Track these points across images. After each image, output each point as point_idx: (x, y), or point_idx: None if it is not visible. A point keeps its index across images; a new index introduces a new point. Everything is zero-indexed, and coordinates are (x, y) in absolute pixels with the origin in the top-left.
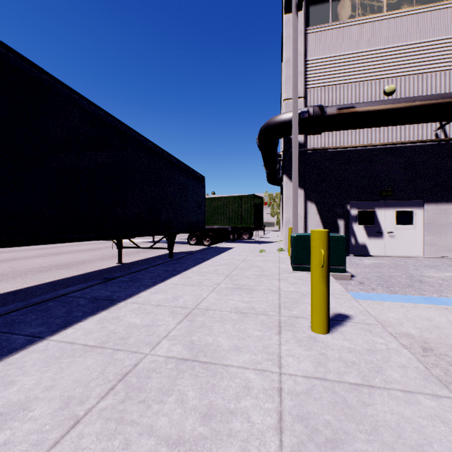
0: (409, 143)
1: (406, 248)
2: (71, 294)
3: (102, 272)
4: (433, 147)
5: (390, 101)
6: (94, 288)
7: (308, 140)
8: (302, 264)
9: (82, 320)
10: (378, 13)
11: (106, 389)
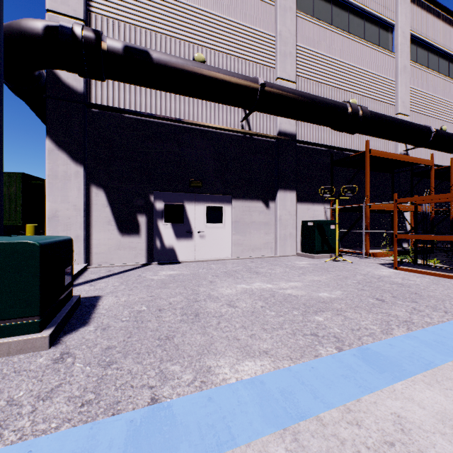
0: (218, 129)
1: (216, 250)
2: None
3: None
4: (240, 139)
5: (194, 61)
6: None
7: (93, 91)
8: None
9: None
10: None
11: None
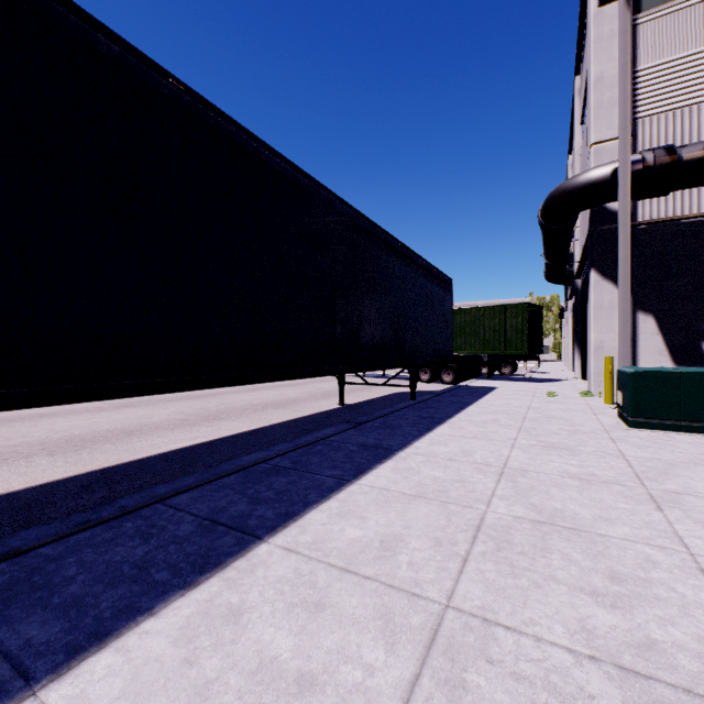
0: None
1: None
2: (331, 439)
3: (329, 415)
4: None
5: None
6: (349, 433)
7: (638, 207)
8: (648, 418)
9: (373, 468)
10: None
11: (469, 537)
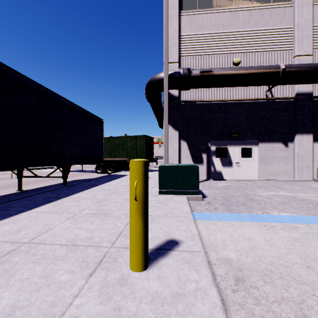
0: (249, 100)
1: (247, 174)
2: None
3: None
4: (264, 103)
5: (236, 68)
6: None
7: (181, 94)
8: (166, 189)
9: None
10: (229, 6)
11: None
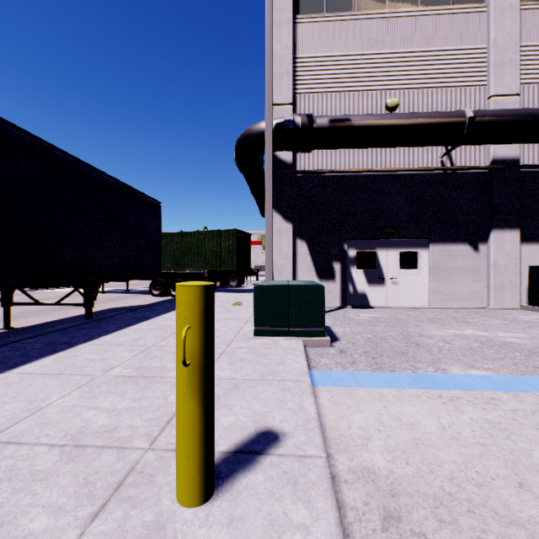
0: (413, 171)
1: (410, 297)
2: None
3: None
4: (439, 176)
5: (391, 115)
6: None
7: (297, 160)
8: (267, 326)
9: None
10: (379, 9)
11: None
